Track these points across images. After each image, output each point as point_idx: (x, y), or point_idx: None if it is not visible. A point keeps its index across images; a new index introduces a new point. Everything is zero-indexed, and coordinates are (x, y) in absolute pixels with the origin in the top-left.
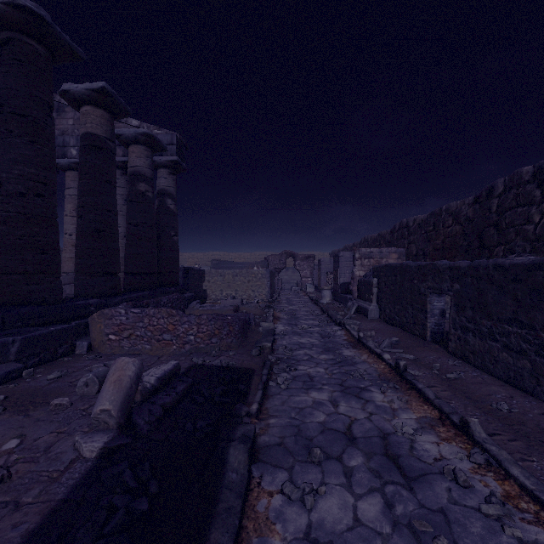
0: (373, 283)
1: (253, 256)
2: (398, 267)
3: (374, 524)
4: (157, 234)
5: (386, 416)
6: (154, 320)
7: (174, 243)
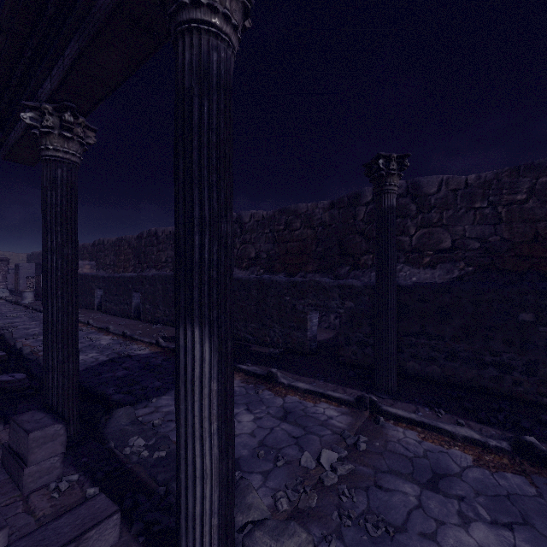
0: None
1: None
2: (84, 275)
3: None
4: None
5: None
6: None
7: None
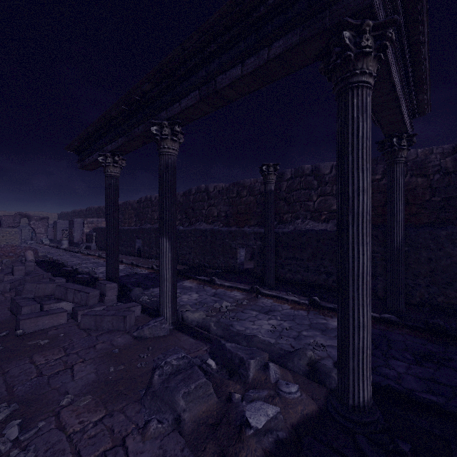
0: (94, 235)
1: None
2: (103, 228)
3: (91, 265)
4: None
5: (95, 261)
6: (4, 249)
7: None
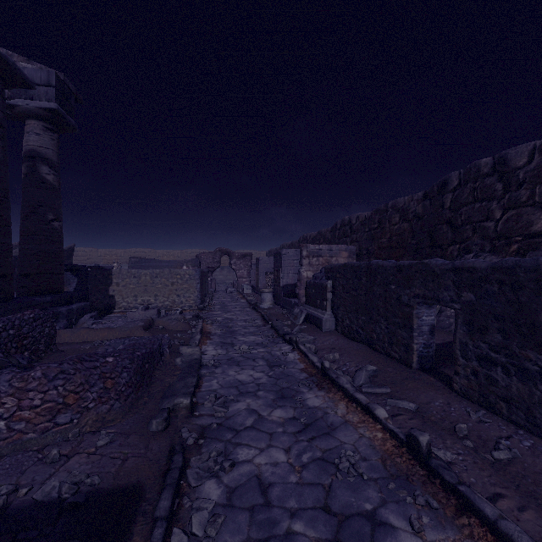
0: (327, 287)
1: (184, 254)
2: (363, 267)
3: None
4: (23, 216)
5: None
6: None
7: (54, 231)
